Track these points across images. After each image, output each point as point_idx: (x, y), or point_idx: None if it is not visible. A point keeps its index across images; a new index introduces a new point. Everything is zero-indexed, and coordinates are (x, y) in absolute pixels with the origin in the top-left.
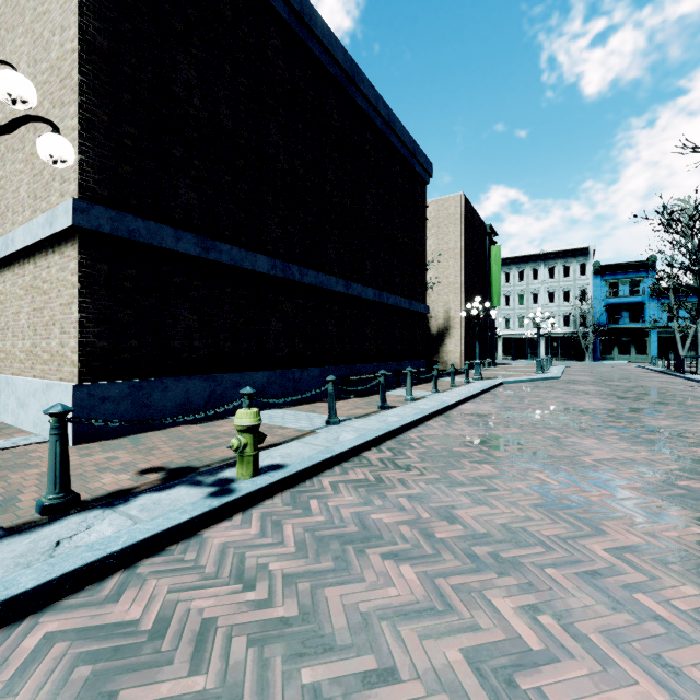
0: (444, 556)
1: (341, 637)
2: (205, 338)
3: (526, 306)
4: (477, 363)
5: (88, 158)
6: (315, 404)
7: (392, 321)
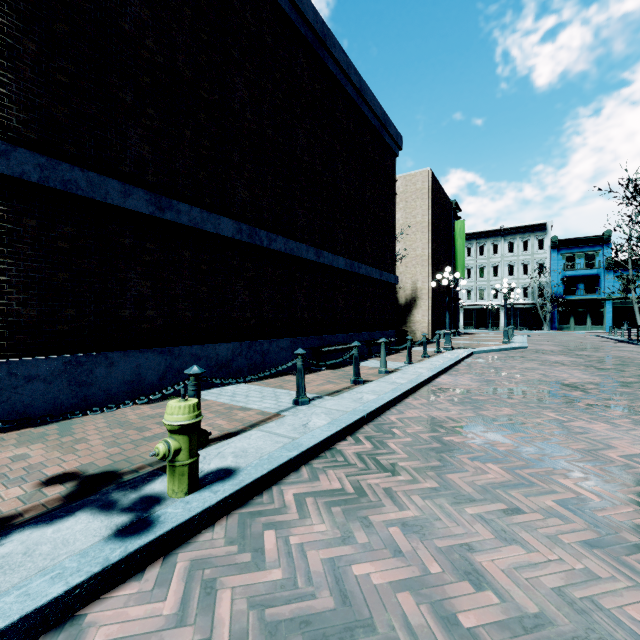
0: None
1: None
2: (160, 307)
3: (487, 279)
4: (447, 333)
5: (9, 91)
6: (284, 377)
7: (363, 290)
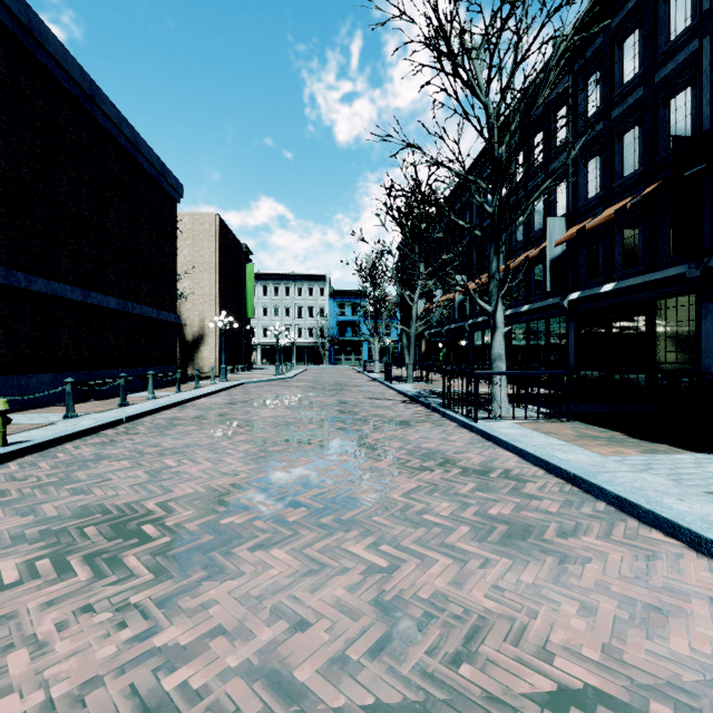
0: (146, 456)
1: (85, 479)
2: None
3: (281, 318)
4: (223, 368)
5: None
6: (47, 408)
7: (138, 329)
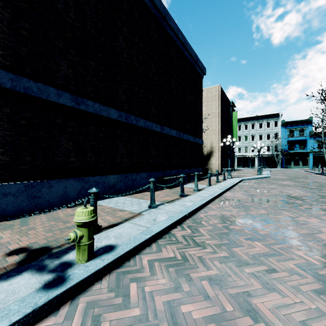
0: None
1: None
2: (77, 156)
3: (248, 142)
4: (229, 170)
5: None
6: (144, 193)
7: (185, 147)
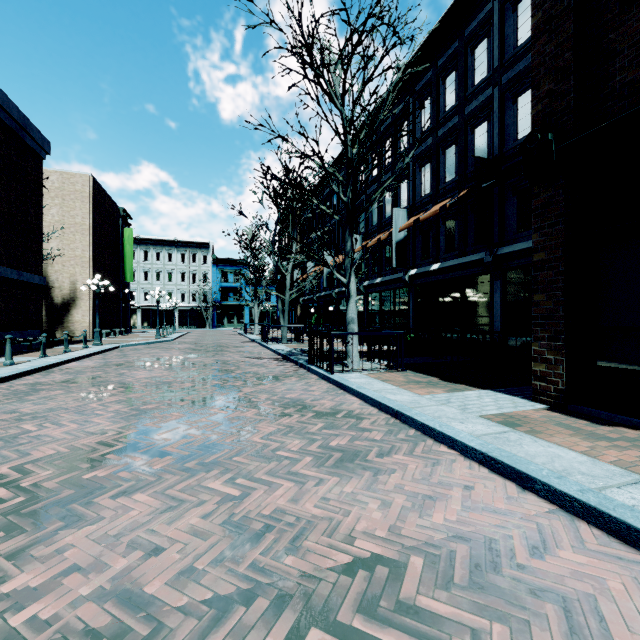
0: (1, 423)
1: None
2: None
3: (163, 283)
4: (97, 331)
5: None
6: None
7: None
